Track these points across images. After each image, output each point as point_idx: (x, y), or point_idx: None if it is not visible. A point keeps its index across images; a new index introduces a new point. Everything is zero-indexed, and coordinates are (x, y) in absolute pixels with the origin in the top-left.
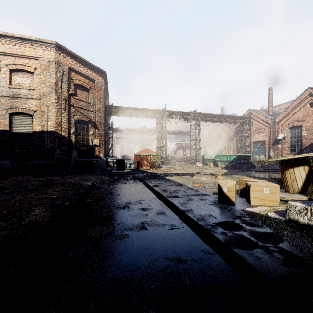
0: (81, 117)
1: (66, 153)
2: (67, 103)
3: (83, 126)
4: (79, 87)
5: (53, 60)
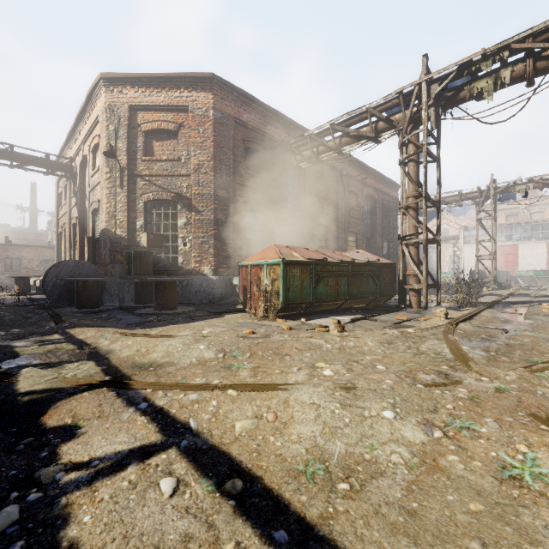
0: (157, 194)
1: (124, 266)
2: (126, 175)
3: (166, 212)
4: (158, 136)
5: (104, 108)
